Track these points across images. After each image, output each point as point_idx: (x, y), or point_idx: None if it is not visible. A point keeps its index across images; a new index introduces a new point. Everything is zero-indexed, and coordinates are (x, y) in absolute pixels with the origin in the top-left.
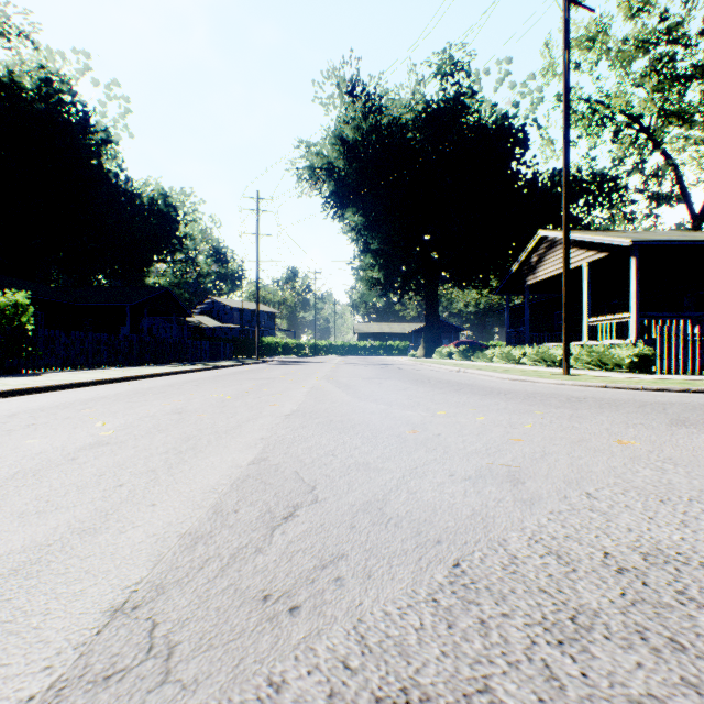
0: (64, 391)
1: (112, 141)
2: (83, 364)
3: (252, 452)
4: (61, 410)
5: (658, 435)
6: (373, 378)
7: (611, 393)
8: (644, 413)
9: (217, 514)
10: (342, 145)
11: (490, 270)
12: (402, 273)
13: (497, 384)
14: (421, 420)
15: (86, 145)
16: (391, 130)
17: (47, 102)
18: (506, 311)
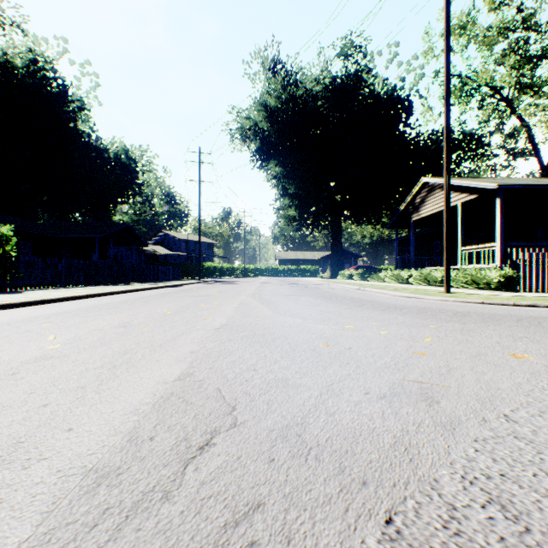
0: (35, 306)
1: (85, 108)
2: (57, 284)
3: (180, 367)
4: (24, 324)
5: (545, 348)
6: (290, 295)
7: (488, 308)
8: (523, 326)
9: (131, 442)
10: (266, 111)
11: (382, 209)
12: (313, 212)
13: (392, 300)
14: (333, 334)
15: (64, 111)
16: (304, 99)
17: (34, 78)
18: (395, 242)
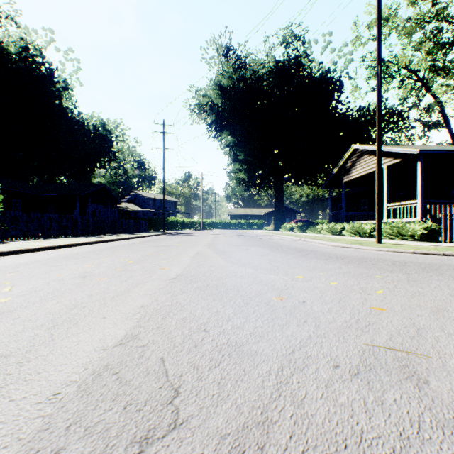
0: (12, 255)
1: (69, 88)
2: (39, 235)
3: (125, 326)
4: None
5: None
6: (241, 246)
7: (421, 257)
8: None
9: None
10: (220, 90)
11: (317, 172)
12: (259, 175)
13: (332, 250)
14: (284, 285)
15: (51, 91)
16: (252, 79)
17: (26, 62)
18: (329, 200)
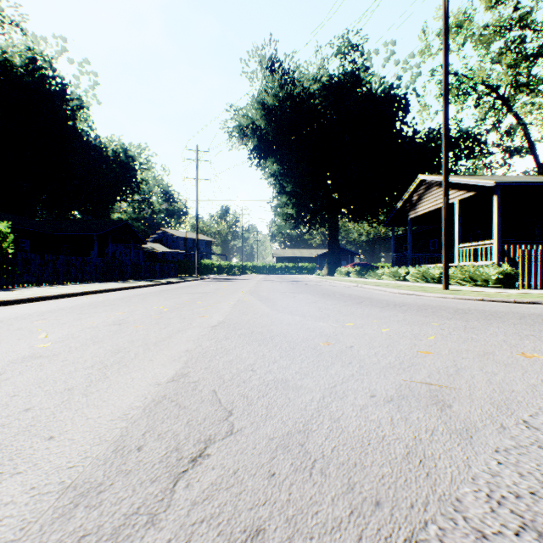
0: (31, 303)
1: (84, 107)
2: (55, 281)
3: (174, 366)
4: (17, 321)
5: None
6: (288, 293)
7: (489, 305)
8: (528, 324)
9: (116, 453)
10: (263, 109)
11: (379, 207)
12: (310, 210)
13: (391, 297)
14: (333, 332)
15: (63, 110)
16: (301, 97)
17: (33, 76)
18: (392, 239)
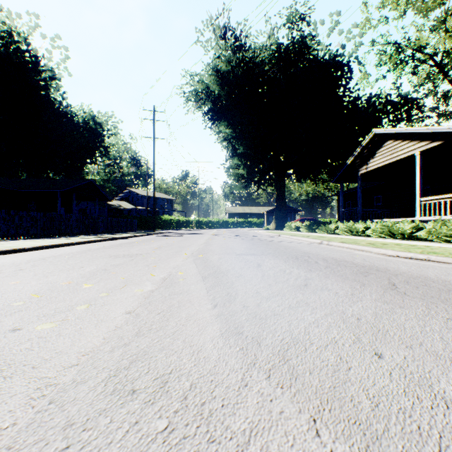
0: None
1: (56, 78)
2: None
3: None
4: None
5: None
6: (247, 255)
7: None
8: None
9: None
10: (217, 75)
11: (322, 167)
12: (259, 170)
13: (414, 268)
14: None
15: (35, 79)
16: (253, 62)
17: (7, 48)
18: (341, 195)
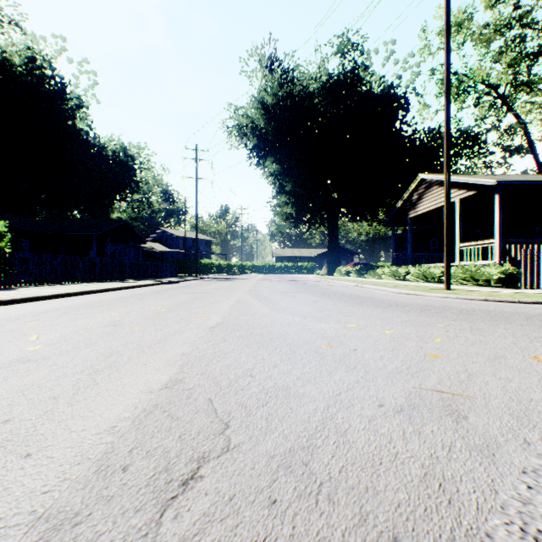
0: (26, 303)
1: (84, 106)
2: (53, 280)
3: (168, 372)
4: (9, 322)
5: None
6: (288, 292)
7: (492, 305)
8: (535, 325)
9: (98, 474)
10: (263, 109)
11: (378, 206)
12: (309, 209)
13: (392, 297)
14: (335, 333)
15: (63, 109)
16: (301, 96)
17: (32, 76)
18: (392, 239)
